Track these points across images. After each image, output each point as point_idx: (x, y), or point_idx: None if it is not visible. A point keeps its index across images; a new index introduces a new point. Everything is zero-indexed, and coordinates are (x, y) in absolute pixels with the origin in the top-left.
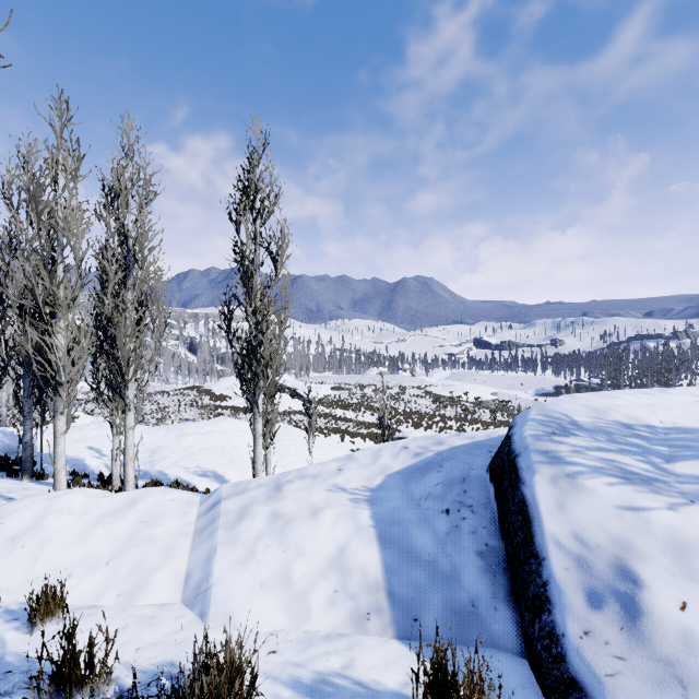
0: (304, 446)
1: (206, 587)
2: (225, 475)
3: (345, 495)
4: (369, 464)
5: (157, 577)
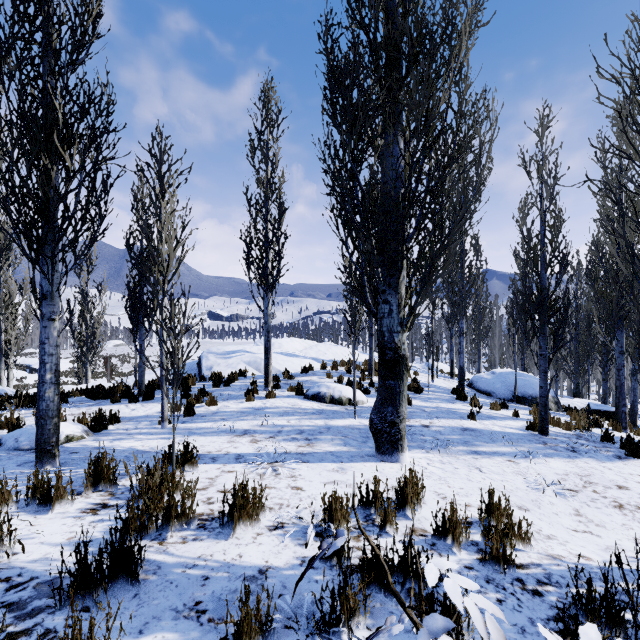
0: None
1: None
2: None
3: None
4: None
5: None
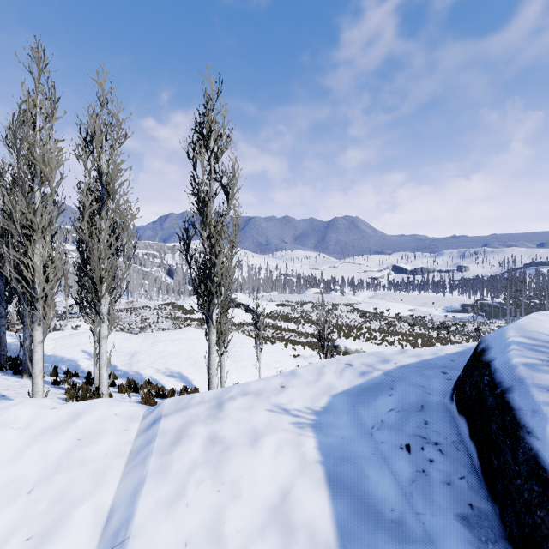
0: (254, 352)
1: (124, 537)
2: (188, 376)
3: (288, 417)
4: (313, 382)
5: (77, 513)
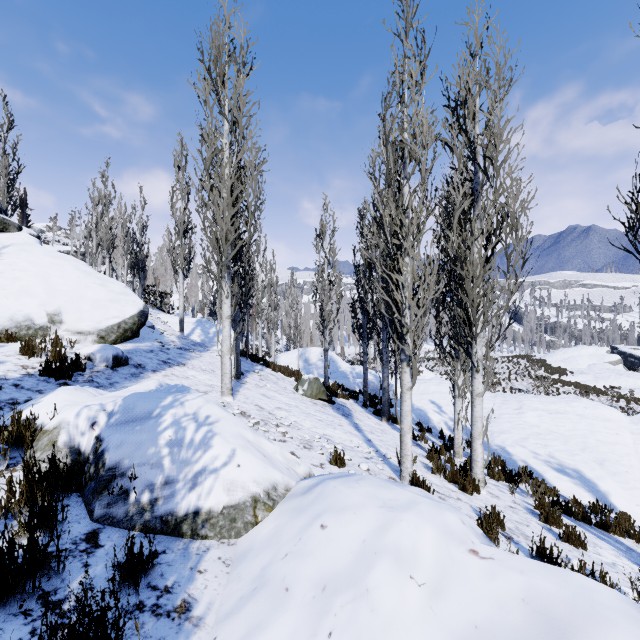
0: None
1: None
2: (597, 483)
3: None
4: None
5: None
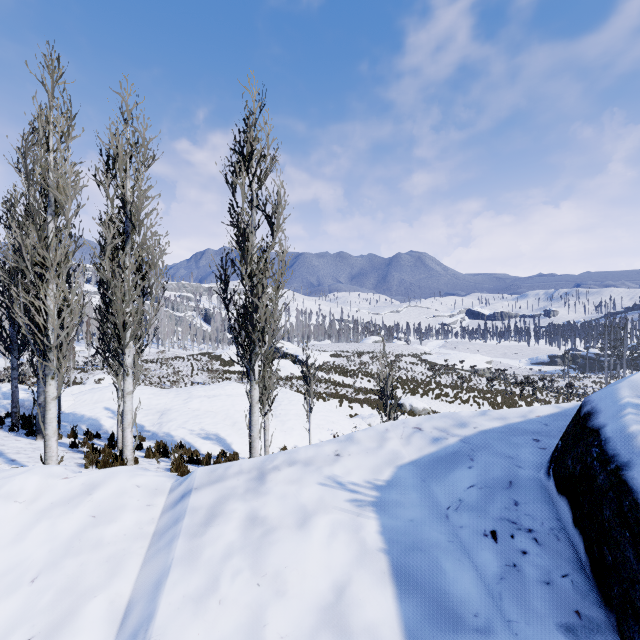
0: (303, 410)
1: None
2: (227, 438)
3: (344, 493)
4: (374, 449)
5: (89, 608)
